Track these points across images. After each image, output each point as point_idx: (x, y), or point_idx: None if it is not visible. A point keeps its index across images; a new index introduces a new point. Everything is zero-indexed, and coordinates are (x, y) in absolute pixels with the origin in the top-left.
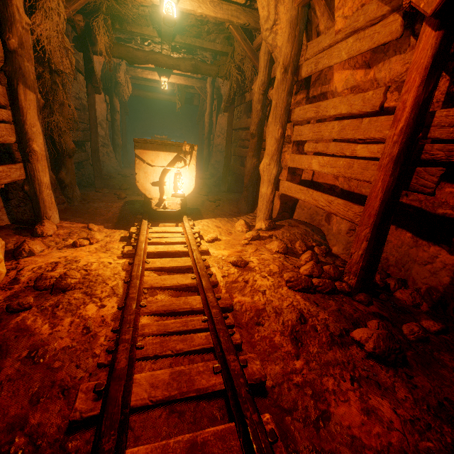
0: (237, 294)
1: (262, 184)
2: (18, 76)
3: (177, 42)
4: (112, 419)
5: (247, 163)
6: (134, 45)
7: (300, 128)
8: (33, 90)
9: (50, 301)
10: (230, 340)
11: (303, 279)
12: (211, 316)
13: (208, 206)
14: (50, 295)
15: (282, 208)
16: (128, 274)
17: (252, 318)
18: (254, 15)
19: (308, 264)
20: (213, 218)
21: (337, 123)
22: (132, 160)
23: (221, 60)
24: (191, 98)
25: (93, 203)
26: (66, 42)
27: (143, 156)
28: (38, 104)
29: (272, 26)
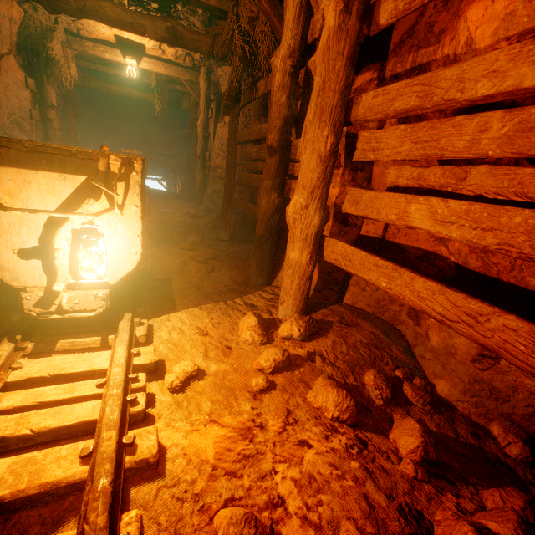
0: None
1: (290, 244)
2: None
3: None
4: None
5: (261, 200)
6: None
7: (375, 134)
8: None
9: None
10: None
11: None
12: None
13: (192, 271)
14: None
15: (323, 282)
16: None
17: None
18: None
19: None
20: (195, 305)
21: (499, 116)
22: None
23: (217, 26)
24: (179, 100)
25: None
26: None
27: None
28: None
29: None
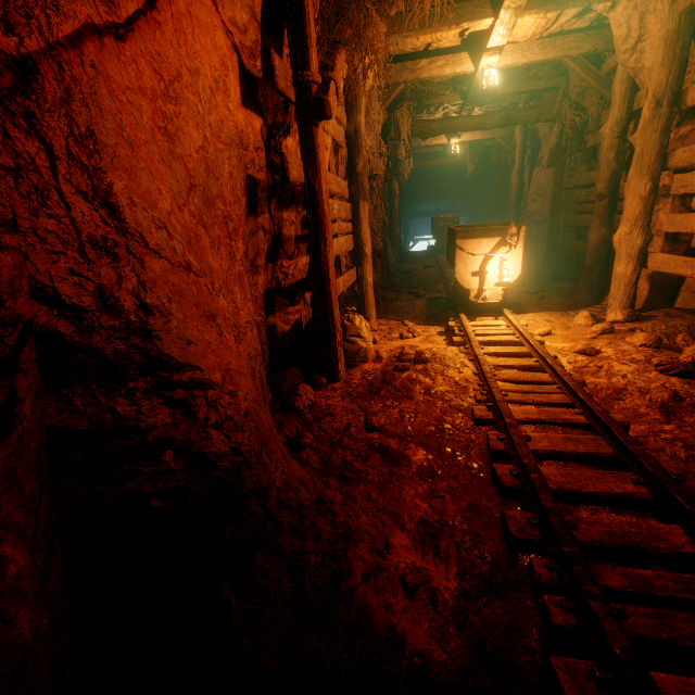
0: (589, 377)
1: (616, 262)
2: (360, 193)
3: (484, 98)
4: (508, 415)
5: (590, 235)
6: (424, 114)
7: (684, 176)
8: (368, 201)
9: (419, 368)
10: (589, 396)
11: (681, 364)
12: (563, 385)
13: (526, 299)
14: (415, 365)
15: (653, 294)
16: (467, 356)
17: (610, 395)
18: (603, 36)
19: (692, 351)
20: (539, 311)
21: None
22: (402, 253)
23: (545, 99)
24: (488, 154)
25: (396, 303)
26: (382, 147)
27: (464, 246)
28: (369, 212)
29: (635, 45)
